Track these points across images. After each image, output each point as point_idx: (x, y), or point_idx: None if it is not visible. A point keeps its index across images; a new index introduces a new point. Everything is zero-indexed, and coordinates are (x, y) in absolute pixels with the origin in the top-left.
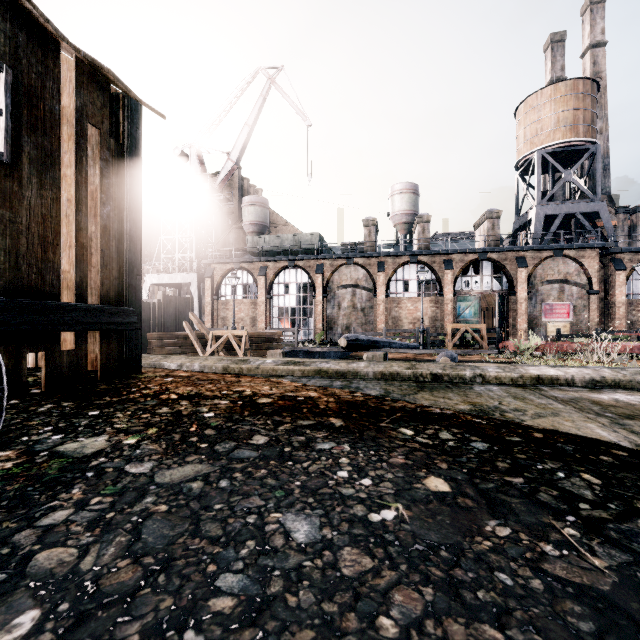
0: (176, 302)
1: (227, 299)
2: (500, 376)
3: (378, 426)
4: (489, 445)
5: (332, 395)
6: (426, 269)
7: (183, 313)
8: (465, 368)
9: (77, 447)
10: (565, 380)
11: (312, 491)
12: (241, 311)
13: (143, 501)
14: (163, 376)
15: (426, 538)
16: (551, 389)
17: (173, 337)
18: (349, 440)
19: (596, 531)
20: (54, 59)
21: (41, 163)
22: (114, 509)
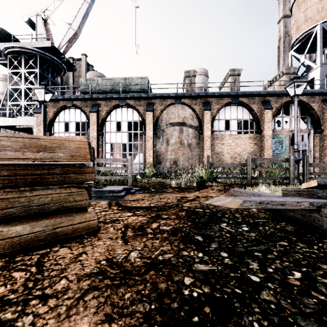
0: None
1: (60, 135)
2: None
3: None
4: None
5: None
6: (244, 110)
7: None
8: None
9: None
10: None
11: None
12: None
13: None
14: None
15: None
16: None
17: None
18: None
19: None
20: None
21: None
22: None
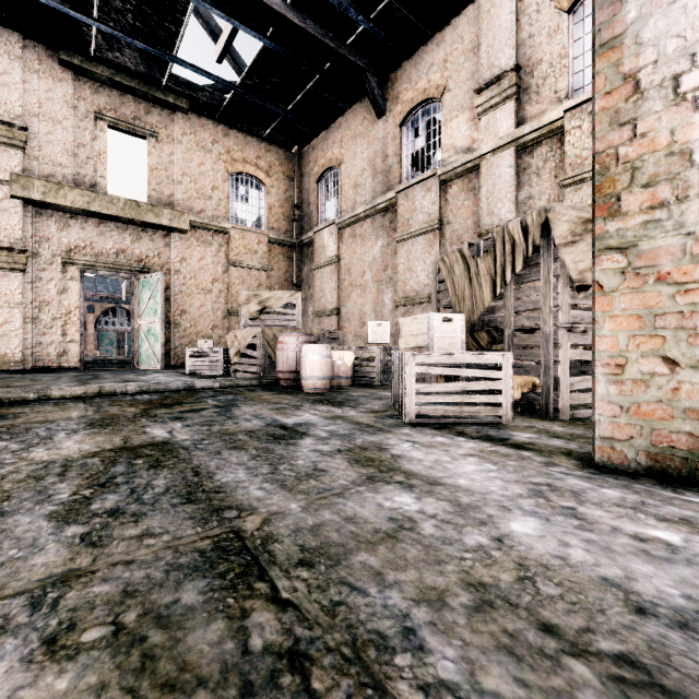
0: None
1: None
2: None
3: None
4: None
5: None
6: None
7: None
8: None
9: None
10: None
11: None
12: None
13: None
14: None
15: None
16: None
17: None
18: None
19: None
20: None
21: None
22: None
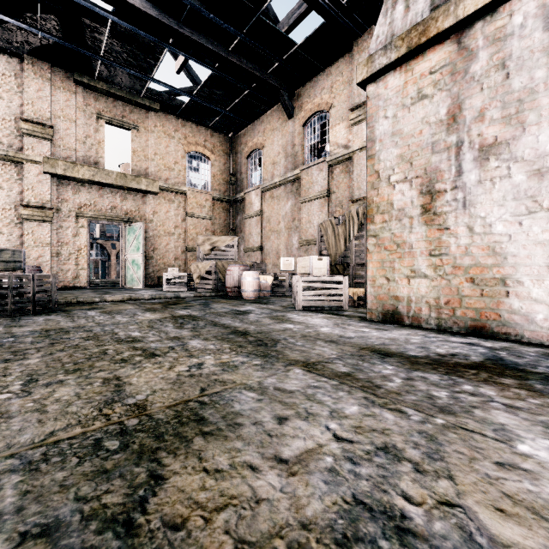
0: None
1: None
2: None
3: None
4: None
5: None
6: None
7: None
8: None
9: None
10: None
11: None
12: None
13: None
14: None
15: None
16: None
17: None
18: None
19: None
20: None
21: None
22: None
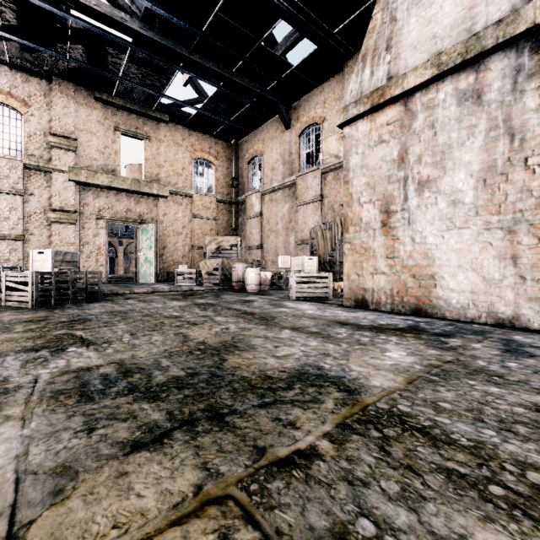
0: None
1: None
2: None
3: None
4: None
5: None
6: None
7: None
8: None
9: None
10: None
11: None
12: None
13: None
14: None
15: None
16: None
17: None
18: None
19: None
20: None
21: None
22: None
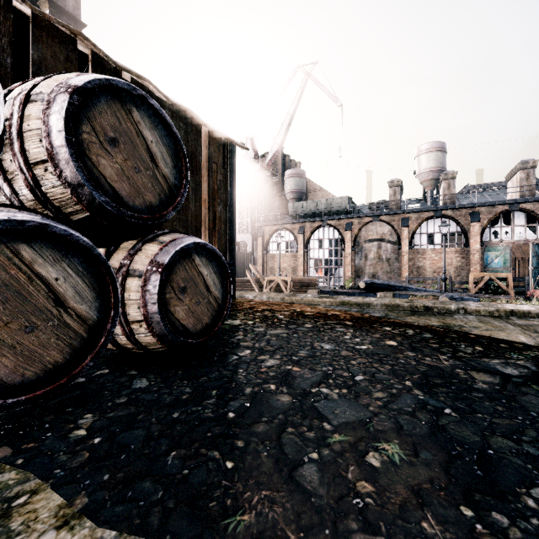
0: (240, 256)
1: (274, 253)
2: (479, 309)
3: (372, 326)
4: (433, 336)
5: (349, 314)
6: (451, 222)
7: (244, 264)
8: (451, 303)
9: (230, 323)
10: (535, 314)
11: (332, 340)
12: (284, 262)
13: (266, 336)
14: (248, 301)
15: (376, 352)
16: (519, 319)
17: (239, 281)
18: (353, 329)
19: (456, 358)
20: (200, 134)
21: (195, 189)
22: (257, 337)
